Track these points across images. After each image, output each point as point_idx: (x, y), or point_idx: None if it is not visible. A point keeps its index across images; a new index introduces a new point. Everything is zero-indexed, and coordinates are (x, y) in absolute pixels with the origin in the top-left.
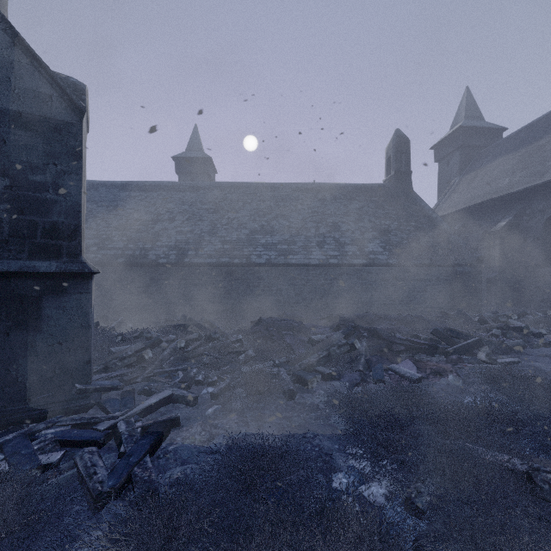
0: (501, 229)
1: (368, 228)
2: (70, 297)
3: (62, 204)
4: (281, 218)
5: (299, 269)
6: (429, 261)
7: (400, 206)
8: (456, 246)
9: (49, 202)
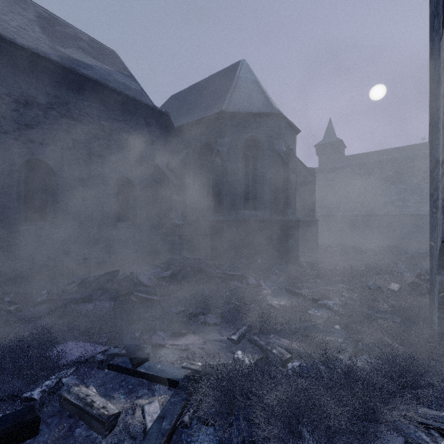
0: None
1: None
2: (313, 227)
3: (310, 203)
4: (399, 183)
5: (410, 218)
6: None
7: None
8: None
9: (308, 203)
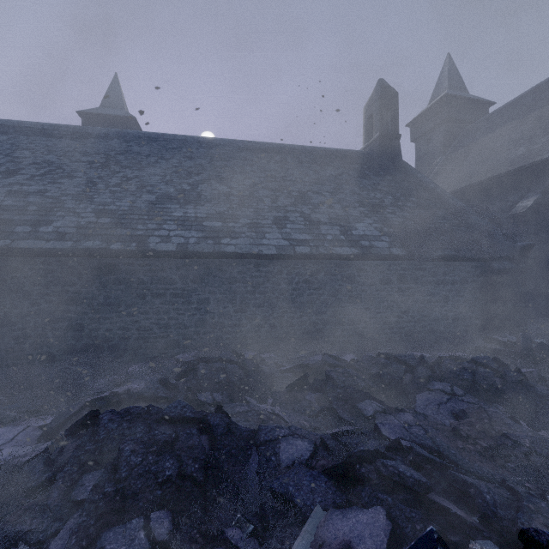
0: (527, 210)
1: (352, 202)
2: None
3: None
4: (217, 181)
5: (241, 264)
6: (452, 251)
7: (391, 176)
8: (484, 230)
9: None
